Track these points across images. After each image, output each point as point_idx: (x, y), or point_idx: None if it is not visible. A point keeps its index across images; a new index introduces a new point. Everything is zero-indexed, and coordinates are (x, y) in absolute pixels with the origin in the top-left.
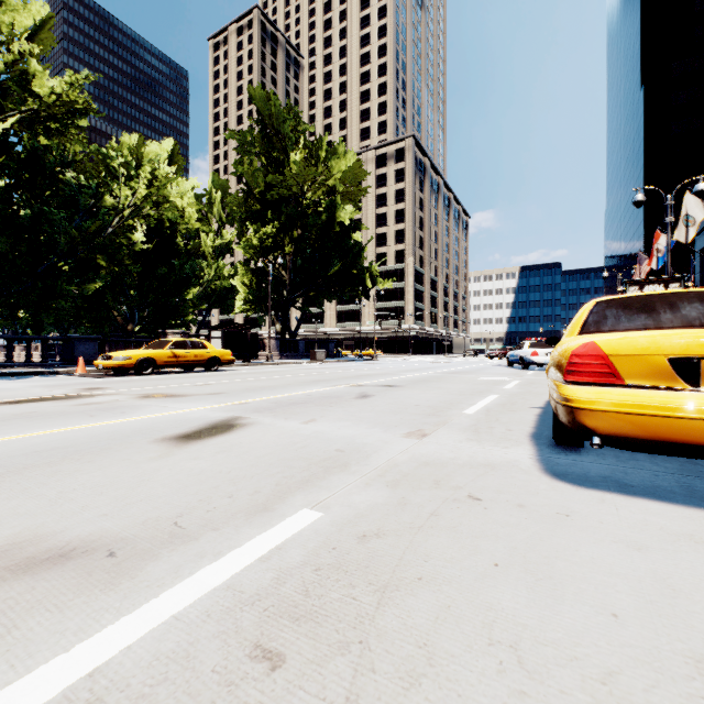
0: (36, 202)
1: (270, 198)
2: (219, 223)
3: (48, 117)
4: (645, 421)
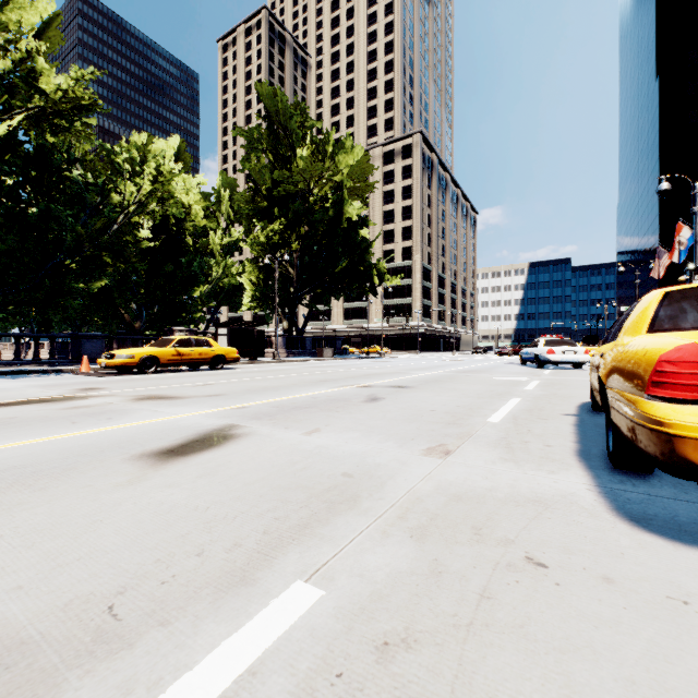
0: (44, 200)
1: (276, 195)
2: (227, 222)
3: (55, 114)
4: None
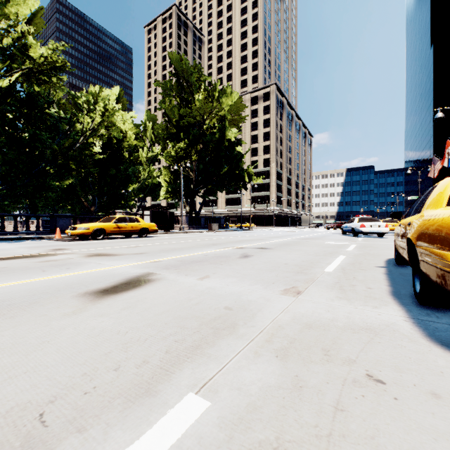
0: (32, 128)
1: (182, 124)
2: (150, 142)
3: (39, 72)
4: None
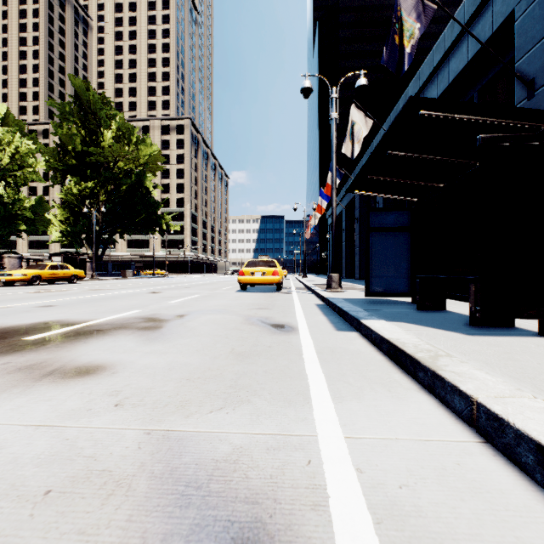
0: None
1: (89, 160)
2: None
3: None
4: (247, 281)
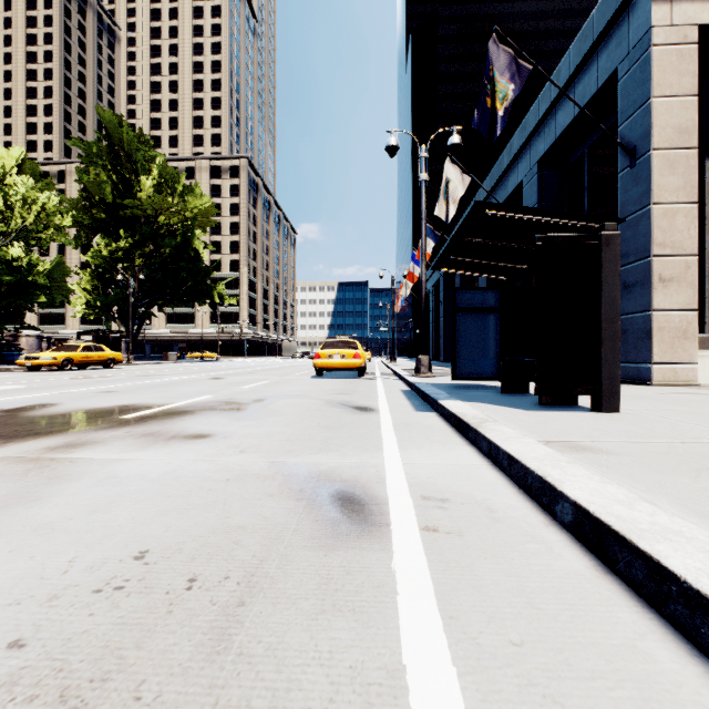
0: None
1: (123, 215)
2: None
3: None
4: (324, 365)
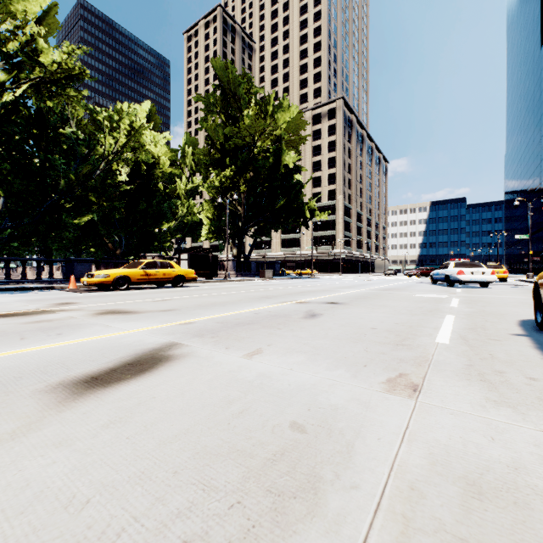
0: (44, 153)
1: (228, 147)
2: (190, 171)
3: (51, 82)
4: None
